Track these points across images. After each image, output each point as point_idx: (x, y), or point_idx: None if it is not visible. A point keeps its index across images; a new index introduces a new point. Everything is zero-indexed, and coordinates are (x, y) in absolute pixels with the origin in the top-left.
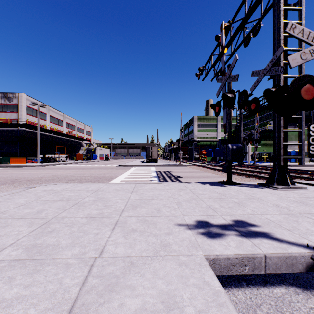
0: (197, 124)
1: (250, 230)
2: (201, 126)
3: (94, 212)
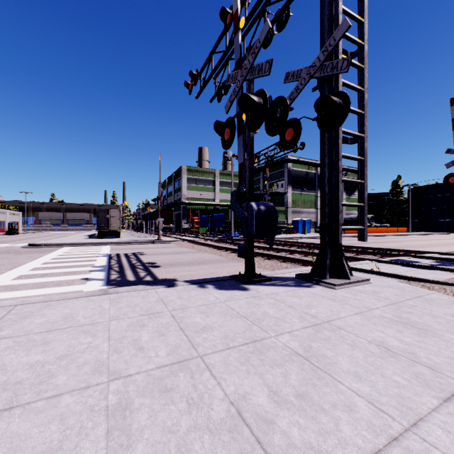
0: (187, 178)
1: None
2: (192, 181)
3: None
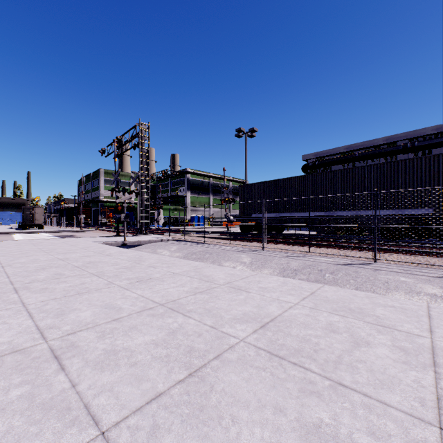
0: (104, 179)
1: (112, 241)
2: (110, 182)
3: (50, 243)
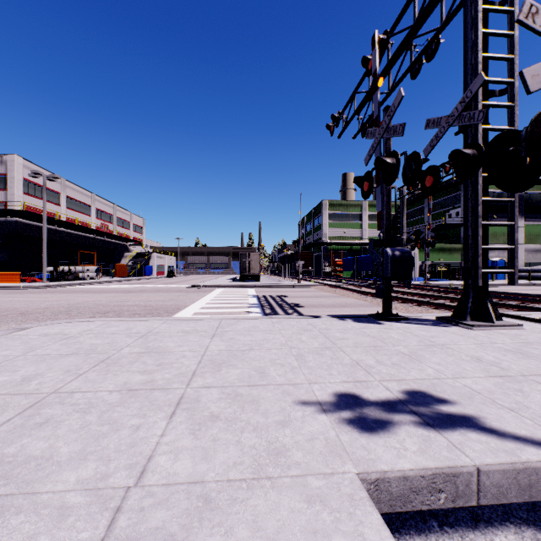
0: (328, 214)
1: (440, 413)
2: (334, 217)
3: (137, 378)
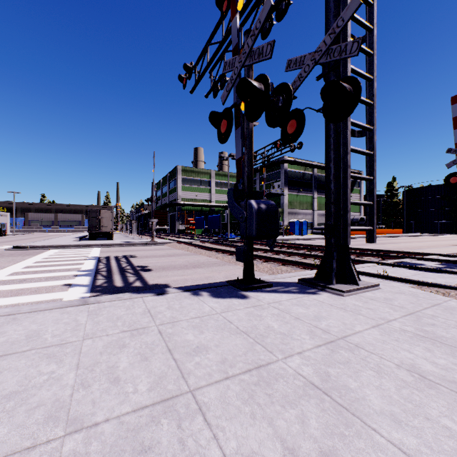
0: (182, 178)
1: None
2: (188, 182)
3: None
